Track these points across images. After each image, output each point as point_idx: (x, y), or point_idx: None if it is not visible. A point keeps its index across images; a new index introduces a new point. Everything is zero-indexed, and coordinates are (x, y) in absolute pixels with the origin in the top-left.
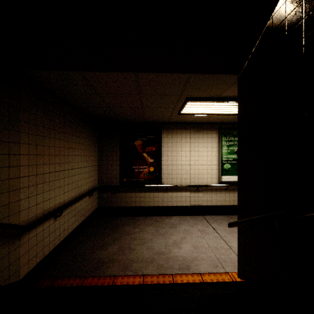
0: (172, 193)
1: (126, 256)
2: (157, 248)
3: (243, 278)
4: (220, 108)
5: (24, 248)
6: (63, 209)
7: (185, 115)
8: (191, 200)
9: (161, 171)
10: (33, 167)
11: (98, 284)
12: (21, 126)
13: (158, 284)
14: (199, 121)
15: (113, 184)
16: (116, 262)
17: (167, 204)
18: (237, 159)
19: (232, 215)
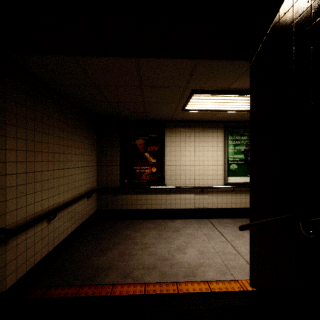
0: (175, 195)
1: (126, 262)
2: (160, 253)
3: (256, 287)
4: (227, 103)
5: (11, 254)
6: (57, 211)
7: (190, 111)
8: (195, 202)
9: (164, 172)
10: (22, 164)
11: (95, 294)
12: (8, 118)
13: (161, 294)
14: (204, 119)
15: (113, 186)
16: (115, 269)
17: (170, 206)
18: (244, 159)
19: (238, 218)
